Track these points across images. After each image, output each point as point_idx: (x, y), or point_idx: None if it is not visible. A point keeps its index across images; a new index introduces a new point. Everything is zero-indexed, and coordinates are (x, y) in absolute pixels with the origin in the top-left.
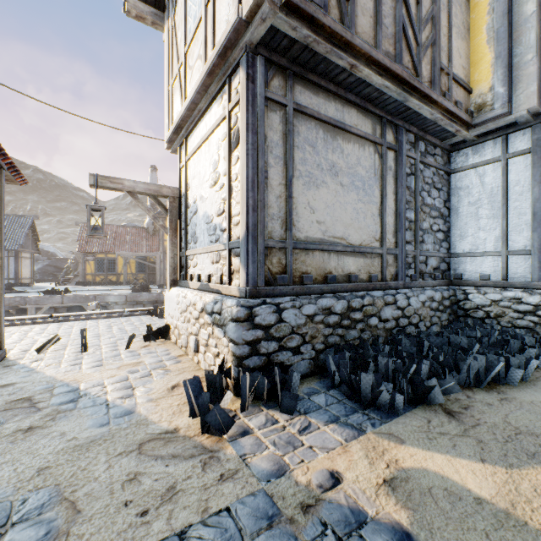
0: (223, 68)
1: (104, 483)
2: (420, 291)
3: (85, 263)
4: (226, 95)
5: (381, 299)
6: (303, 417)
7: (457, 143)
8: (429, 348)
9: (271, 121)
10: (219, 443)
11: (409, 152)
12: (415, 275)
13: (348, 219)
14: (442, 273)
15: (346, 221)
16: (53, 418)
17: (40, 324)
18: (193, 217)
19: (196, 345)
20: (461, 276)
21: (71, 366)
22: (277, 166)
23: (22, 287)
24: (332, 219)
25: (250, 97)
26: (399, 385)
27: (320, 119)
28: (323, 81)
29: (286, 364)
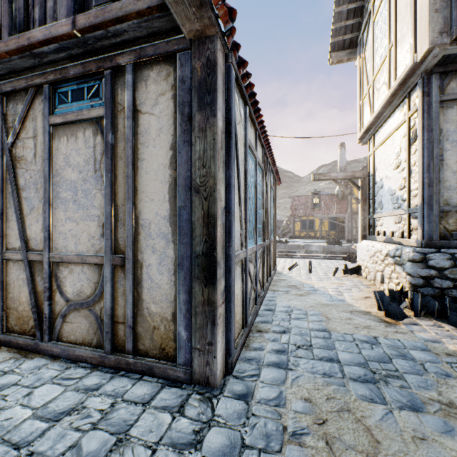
0: (403, 90)
1: (337, 316)
2: None
3: (294, 223)
4: (406, 106)
5: None
6: None
7: None
8: None
9: (447, 116)
10: (395, 322)
11: None
12: None
13: None
14: None
15: None
16: (308, 294)
17: (282, 258)
18: (379, 191)
19: (381, 278)
20: None
21: (306, 278)
22: (454, 149)
23: None
24: None
25: (425, 107)
26: None
27: None
28: None
29: None
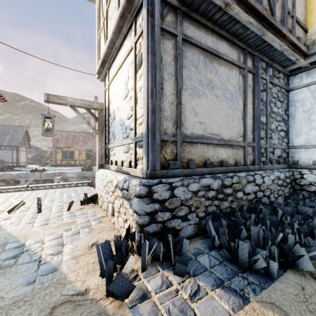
0: (131, 11)
1: None
2: (270, 172)
3: (56, 153)
4: (133, 31)
5: (245, 178)
6: (193, 279)
7: (294, 69)
8: (282, 215)
9: (166, 46)
10: (120, 309)
11: (262, 75)
12: (266, 161)
13: (221, 121)
14: (283, 160)
15: (219, 122)
16: None
17: (20, 191)
18: (112, 122)
19: (112, 210)
20: (297, 162)
21: (26, 224)
22: (170, 81)
23: (20, 168)
24: (210, 120)
25: (150, 27)
26: (269, 250)
27: (201, 47)
28: (203, 19)
29: (177, 229)
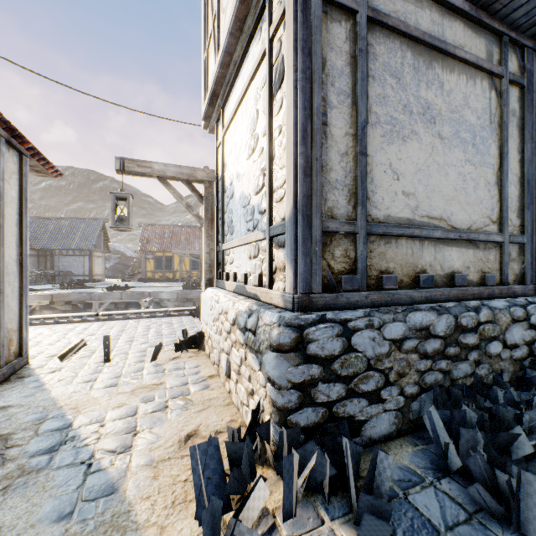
0: None
1: None
2: None
3: (146, 261)
4: (266, 18)
5: (506, 313)
6: None
7: None
8: None
9: (333, 36)
10: None
11: None
12: None
13: (450, 189)
14: None
15: (446, 193)
16: (8, 485)
17: (86, 322)
18: (229, 203)
19: (227, 367)
20: None
21: (83, 383)
22: (342, 107)
23: (94, 283)
24: (426, 189)
25: None
26: None
27: (409, 34)
28: None
29: (357, 419)
